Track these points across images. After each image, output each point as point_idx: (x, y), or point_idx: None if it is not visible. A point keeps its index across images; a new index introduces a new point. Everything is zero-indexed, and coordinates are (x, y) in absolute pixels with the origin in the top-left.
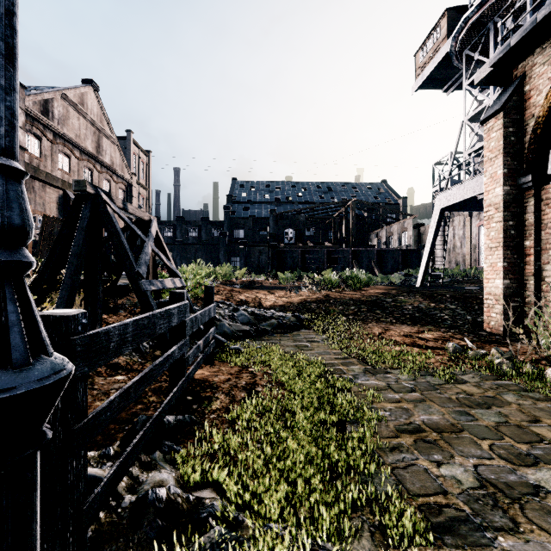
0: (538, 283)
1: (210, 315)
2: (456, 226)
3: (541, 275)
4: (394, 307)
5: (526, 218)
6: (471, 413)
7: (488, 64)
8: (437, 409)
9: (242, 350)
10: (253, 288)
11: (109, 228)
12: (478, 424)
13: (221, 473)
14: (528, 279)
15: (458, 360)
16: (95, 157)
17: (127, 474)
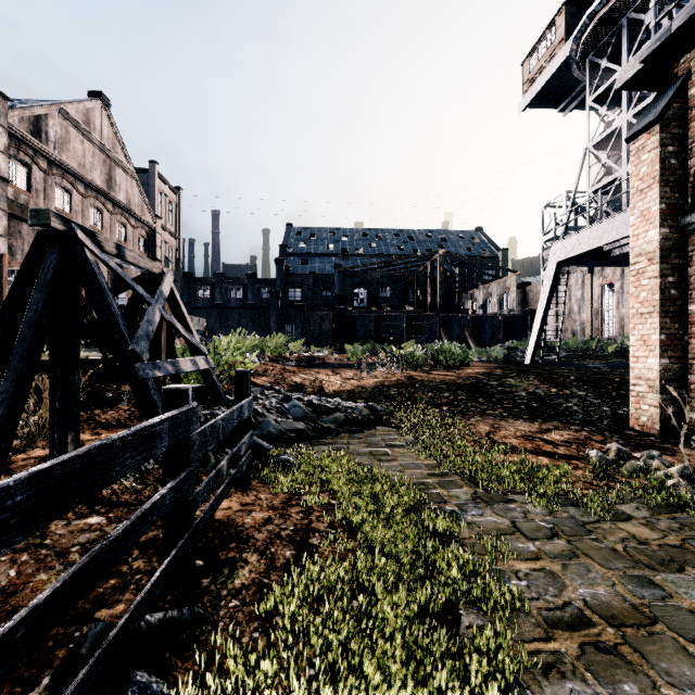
0: None
1: (242, 416)
2: (573, 286)
3: None
4: (502, 394)
5: (692, 272)
6: (657, 582)
7: (638, 58)
8: (601, 573)
9: (293, 463)
10: (312, 367)
11: (89, 284)
12: (676, 607)
13: None
14: (694, 357)
15: (607, 477)
16: (105, 194)
17: None
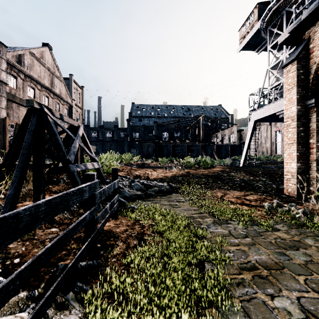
0: (318, 165)
1: (115, 187)
2: (262, 131)
3: None
4: (229, 179)
5: (310, 125)
6: (287, 254)
7: (287, 31)
8: (264, 251)
9: (136, 208)
10: (144, 167)
11: (49, 131)
12: (293, 263)
13: (116, 312)
14: (311, 163)
15: (271, 214)
16: (50, 89)
17: (44, 316)
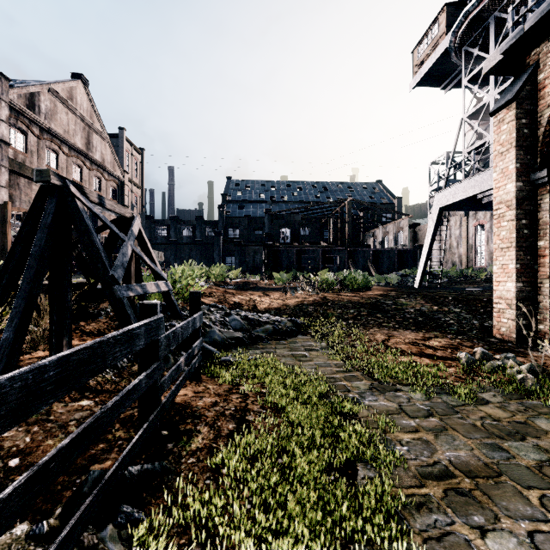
0: None
1: (195, 326)
2: (453, 226)
3: None
4: (395, 311)
5: (540, 216)
6: (504, 447)
7: (499, 51)
8: (463, 441)
9: (233, 362)
10: (247, 290)
11: (79, 225)
12: (517, 465)
13: None
14: (542, 282)
15: (473, 373)
16: (84, 154)
17: None
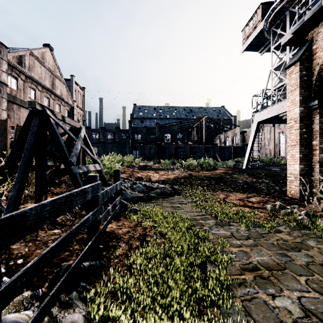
0: (321, 167)
1: (117, 189)
2: (265, 133)
3: (322, 162)
4: (231, 181)
5: (313, 127)
6: (288, 255)
7: (290, 32)
8: (266, 252)
9: (138, 210)
10: (146, 169)
11: (51, 132)
12: (294, 264)
13: (119, 311)
14: (314, 164)
15: (274, 216)
16: (51, 91)
17: (48, 314)
